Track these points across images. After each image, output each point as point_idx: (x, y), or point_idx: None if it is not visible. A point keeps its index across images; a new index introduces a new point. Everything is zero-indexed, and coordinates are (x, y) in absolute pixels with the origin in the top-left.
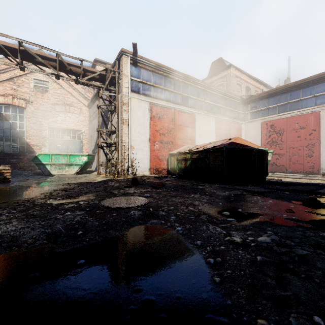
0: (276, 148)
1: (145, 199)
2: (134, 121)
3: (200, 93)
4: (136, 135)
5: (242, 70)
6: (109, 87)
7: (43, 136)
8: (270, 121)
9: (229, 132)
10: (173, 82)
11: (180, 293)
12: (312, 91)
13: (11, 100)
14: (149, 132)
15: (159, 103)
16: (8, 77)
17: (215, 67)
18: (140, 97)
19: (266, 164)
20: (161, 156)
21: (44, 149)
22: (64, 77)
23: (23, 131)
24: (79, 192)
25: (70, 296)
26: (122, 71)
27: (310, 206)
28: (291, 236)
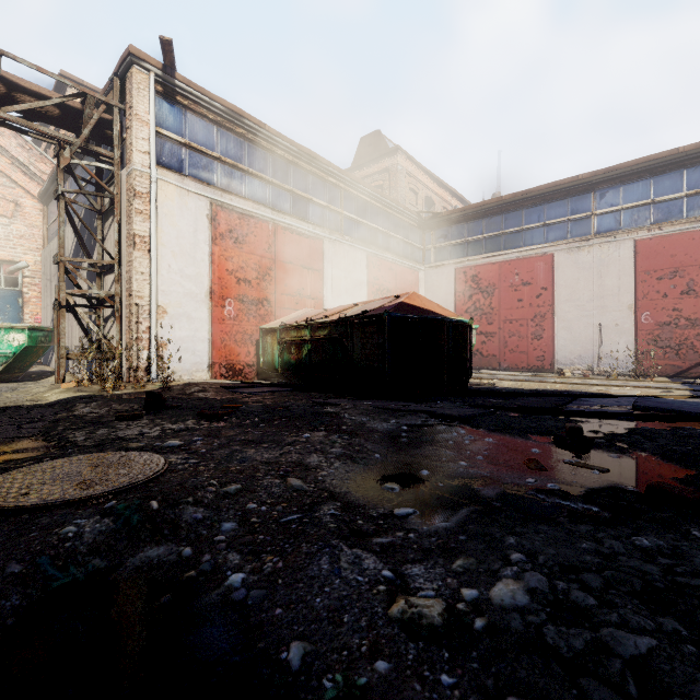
0: (482, 321)
1: (160, 459)
2: (167, 242)
3: (335, 195)
4: (172, 280)
5: (419, 163)
6: (95, 147)
7: None
8: (471, 268)
9: (395, 285)
10: (272, 160)
11: None
12: (542, 214)
13: None
14: (210, 275)
15: (237, 206)
16: None
17: (367, 148)
18: (186, 184)
19: (470, 352)
20: (241, 333)
21: None
22: None
23: None
24: None
25: None
26: (132, 108)
27: (569, 447)
28: (573, 562)
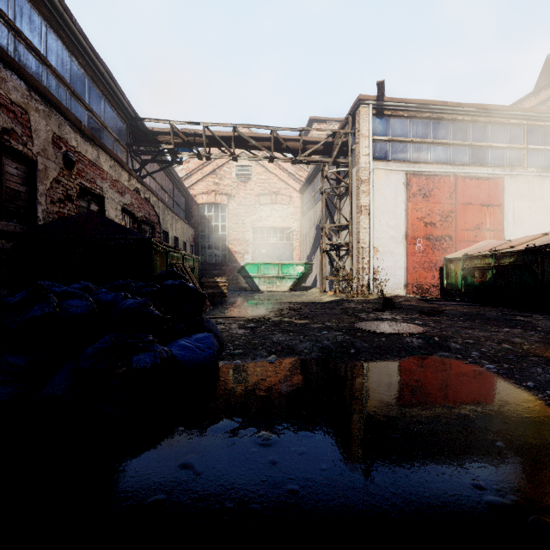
0: None
1: (419, 327)
2: (378, 206)
3: (517, 134)
4: (381, 230)
5: None
6: (338, 159)
7: (246, 239)
8: None
9: None
10: (452, 126)
11: (508, 420)
12: None
13: (213, 197)
14: (405, 223)
15: (424, 170)
16: (211, 170)
17: None
18: (389, 166)
19: None
20: (427, 262)
21: (247, 257)
22: (279, 158)
23: (224, 234)
24: (312, 313)
25: (376, 396)
26: (359, 131)
27: None
28: None
